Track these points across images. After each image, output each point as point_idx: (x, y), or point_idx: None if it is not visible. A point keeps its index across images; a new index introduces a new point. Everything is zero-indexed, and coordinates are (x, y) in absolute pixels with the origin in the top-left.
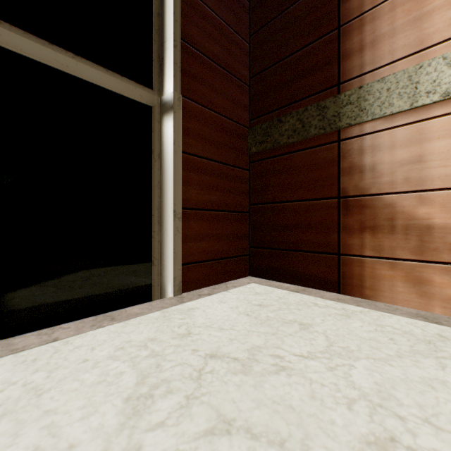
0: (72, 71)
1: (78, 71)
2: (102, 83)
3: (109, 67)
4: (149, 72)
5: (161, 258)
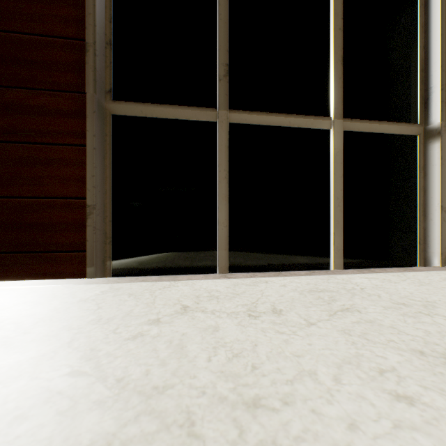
0: (377, 131)
1: (379, 130)
2: (390, 132)
3: (393, 120)
4: (415, 112)
5: (425, 240)
